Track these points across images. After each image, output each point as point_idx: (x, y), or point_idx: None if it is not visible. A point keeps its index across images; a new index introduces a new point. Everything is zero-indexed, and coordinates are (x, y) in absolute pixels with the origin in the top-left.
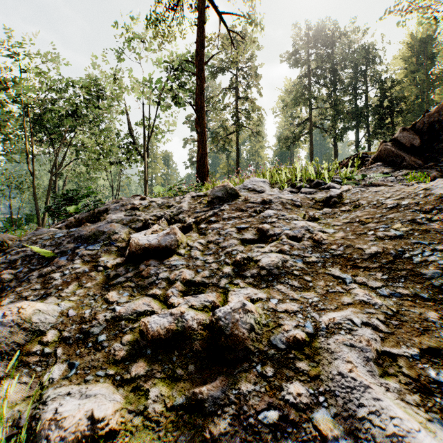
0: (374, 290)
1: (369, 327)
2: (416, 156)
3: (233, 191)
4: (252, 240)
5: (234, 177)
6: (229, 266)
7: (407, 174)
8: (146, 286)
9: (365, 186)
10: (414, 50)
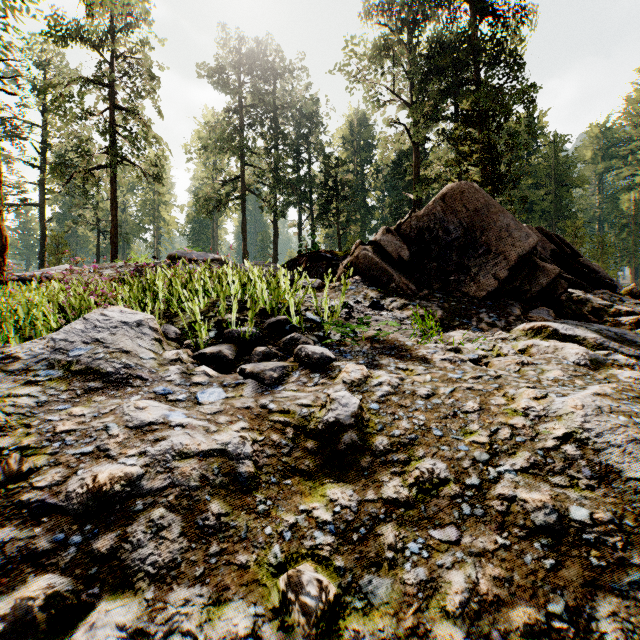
0: None
1: None
2: (406, 276)
3: None
4: None
5: (56, 285)
6: None
7: (403, 306)
8: None
9: (377, 351)
10: (356, 130)
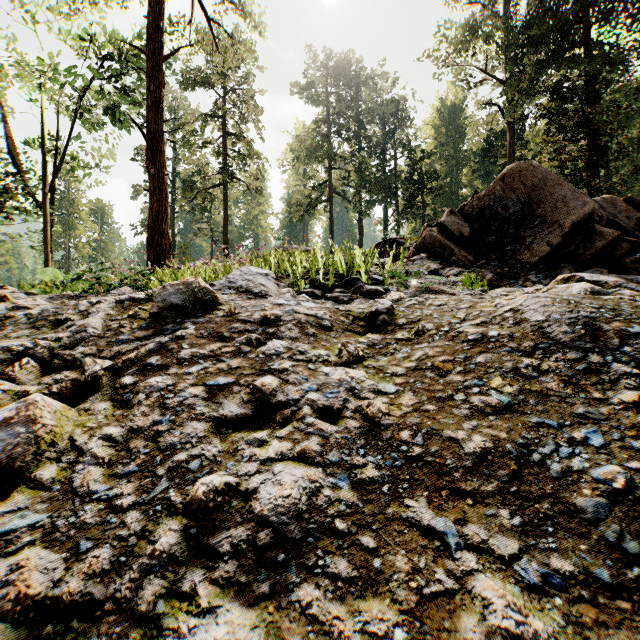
0: (507, 565)
1: None
2: (466, 250)
3: (207, 294)
4: (240, 418)
5: (214, 261)
6: (177, 511)
7: (459, 273)
8: None
9: (419, 292)
10: (444, 119)
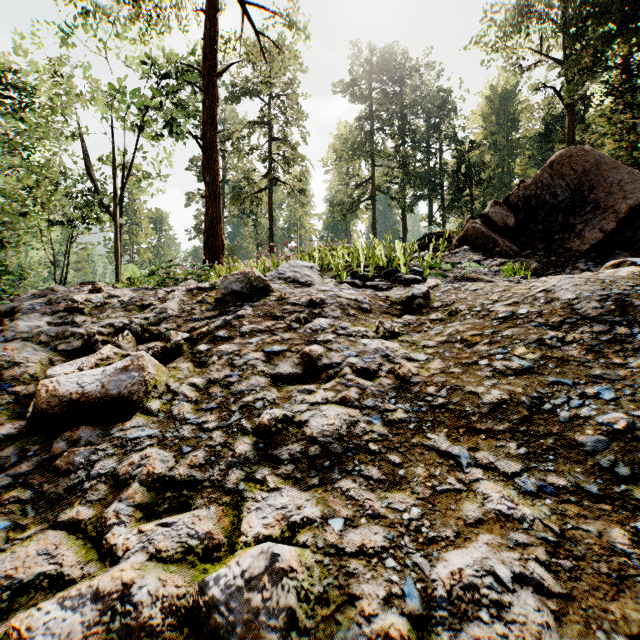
0: (509, 479)
1: (527, 583)
2: (511, 240)
3: (261, 282)
4: (292, 376)
5: (264, 257)
6: (248, 434)
7: (502, 263)
8: (60, 495)
9: (457, 280)
10: (495, 106)
